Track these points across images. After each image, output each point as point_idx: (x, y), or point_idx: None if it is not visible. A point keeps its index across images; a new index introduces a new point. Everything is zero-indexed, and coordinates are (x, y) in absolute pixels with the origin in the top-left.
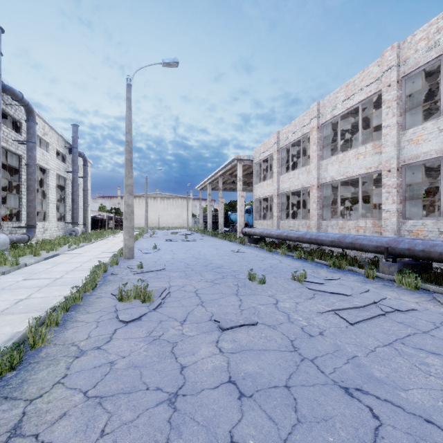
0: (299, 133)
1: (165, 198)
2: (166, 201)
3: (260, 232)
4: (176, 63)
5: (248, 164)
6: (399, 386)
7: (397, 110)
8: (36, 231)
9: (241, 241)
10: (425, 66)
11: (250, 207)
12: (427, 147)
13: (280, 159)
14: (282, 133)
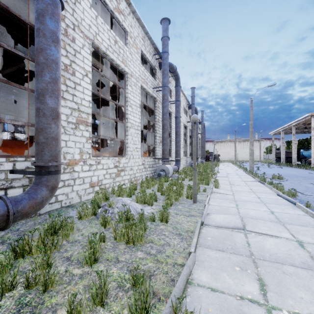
0: None
1: (241, 141)
2: (242, 143)
3: None
4: (274, 84)
5: None
6: None
7: None
8: None
9: None
10: None
11: None
12: None
13: None
14: None
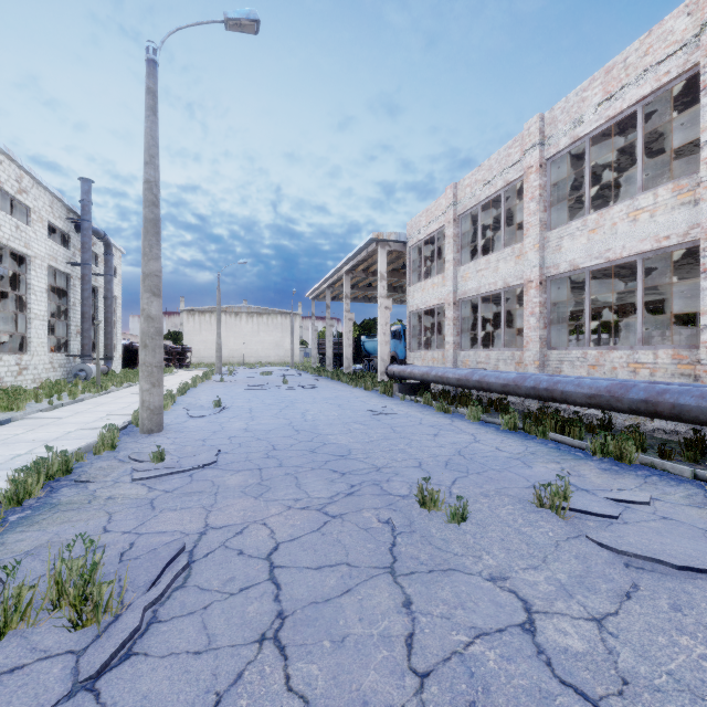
0: (498, 182)
1: (254, 314)
2: (256, 320)
3: (423, 374)
4: (253, 22)
5: (397, 249)
6: None
7: None
8: (1, 371)
9: (385, 389)
10: None
11: (401, 327)
12: None
13: (459, 236)
14: (464, 186)
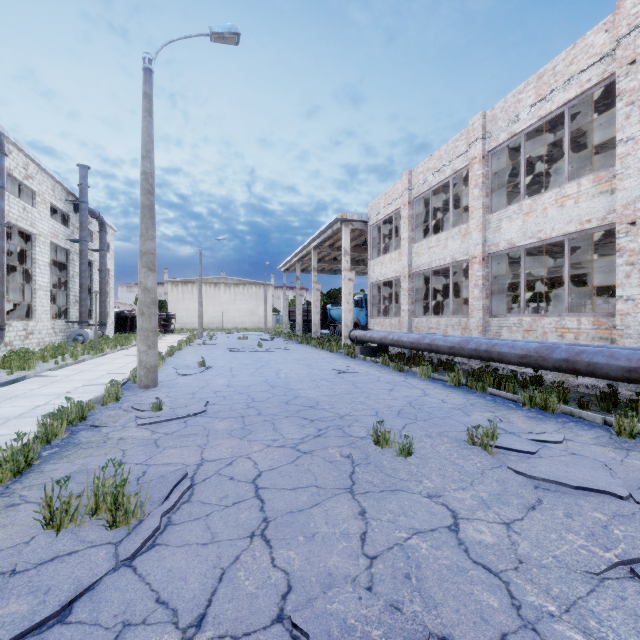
0: (447, 170)
1: (231, 284)
2: (233, 290)
3: (381, 338)
4: (234, 35)
5: (359, 228)
6: None
7: None
8: (11, 335)
9: (348, 351)
10: None
11: (362, 297)
12: None
13: (413, 217)
14: (417, 173)
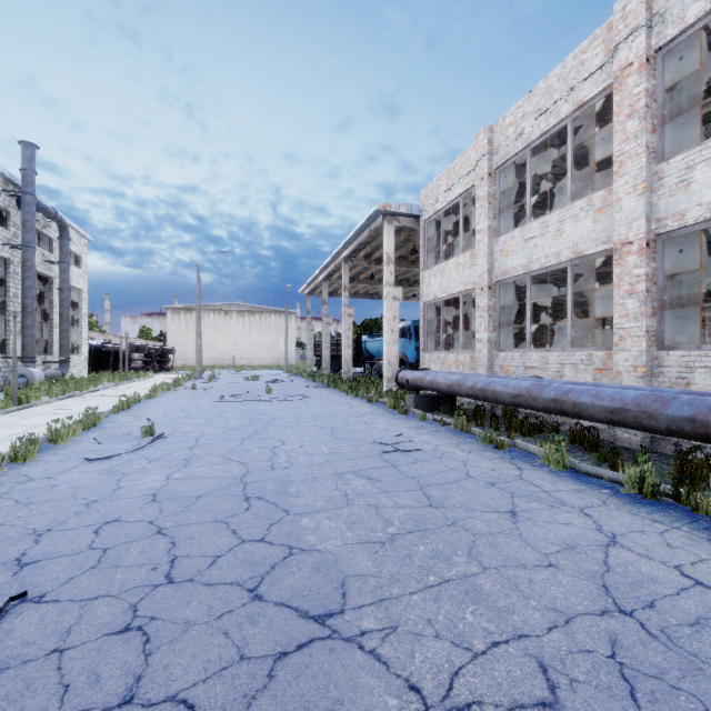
0: (563, 107)
1: (245, 312)
2: (248, 319)
3: (452, 384)
4: None
5: (407, 225)
6: None
7: None
8: None
9: (395, 403)
10: None
11: (411, 323)
12: None
13: (496, 196)
14: (504, 126)
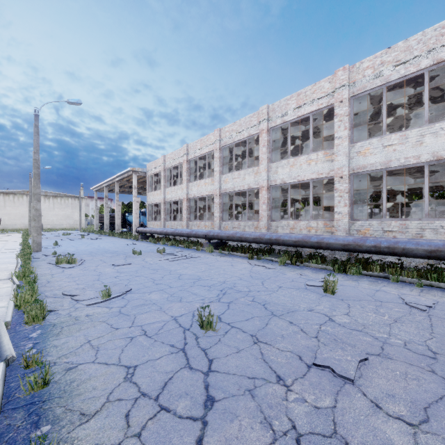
0: (177, 161)
1: (50, 196)
2: (52, 200)
3: (150, 230)
4: (79, 103)
5: (142, 175)
6: (169, 268)
7: (219, 164)
8: None
9: (135, 238)
10: (229, 145)
11: (145, 210)
12: (229, 185)
13: (166, 176)
14: (167, 157)
